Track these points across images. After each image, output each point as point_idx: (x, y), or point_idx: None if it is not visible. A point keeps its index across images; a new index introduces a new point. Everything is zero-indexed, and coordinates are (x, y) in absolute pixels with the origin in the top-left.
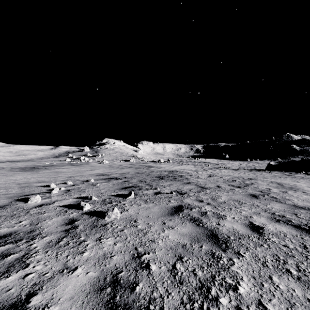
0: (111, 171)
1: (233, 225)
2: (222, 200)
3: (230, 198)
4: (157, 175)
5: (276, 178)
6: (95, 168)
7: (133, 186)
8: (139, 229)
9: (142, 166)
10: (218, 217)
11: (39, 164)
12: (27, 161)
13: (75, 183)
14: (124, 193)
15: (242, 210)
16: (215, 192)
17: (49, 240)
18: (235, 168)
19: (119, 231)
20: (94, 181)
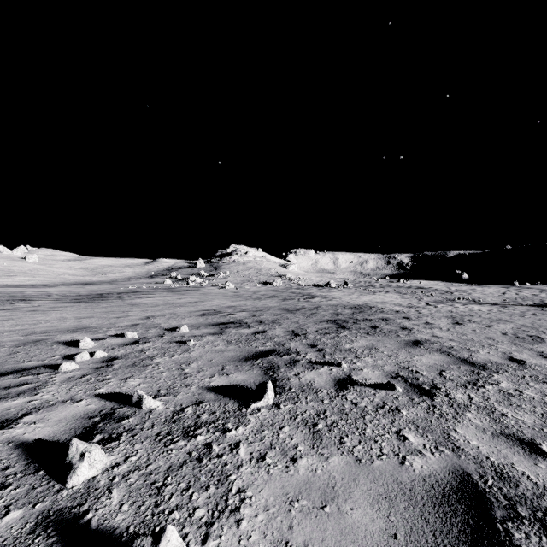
0: (234, 305)
1: None
2: None
3: None
4: (329, 317)
5: None
6: (207, 298)
7: (274, 351)
8: None
9: (296, 295)
10: None
11: (116, 290)
12: (105, 284)
13: (144, 336)
14: (246, 381)
15: None
16: (532, 386)
17: None
18: (495, 302)
19: None
20: (187, 332)
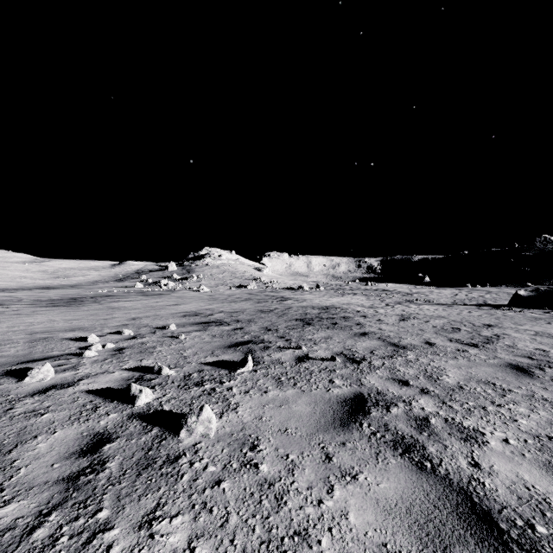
0: (212, 308)
1: (518, 472)
2: (451, 381)
3: (468, 375)
4: (298, 316)
5: (541, 323)
6: (184, 302)
7: (252, 341)
8: (264, 478)
9: (270, 298)
10: (464, 436)
11: (87, 294)
12: (70, 288)
13: (139, 333)
14: (232, 359)
15: (516, 415)
16: (428, 357)
17: (9, 520)
18: (446, 302)
19: (209, 485)
20: (176, 329)
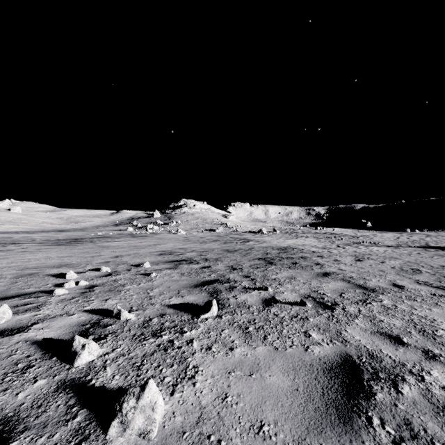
0: (185, 247)
1: None
2: None
3: None
4: (260, 256)
5: None
6: (163, 242)
7: (218, 280)
8: None
9: (235, 240)
10: None
11: (88, 235)
12: (78, 230)
13: (116, 270)
14: (196, 301)
15: None
16: (405, 302)
17: None
18: (390, 244)
19: None
20: (149, 267)
